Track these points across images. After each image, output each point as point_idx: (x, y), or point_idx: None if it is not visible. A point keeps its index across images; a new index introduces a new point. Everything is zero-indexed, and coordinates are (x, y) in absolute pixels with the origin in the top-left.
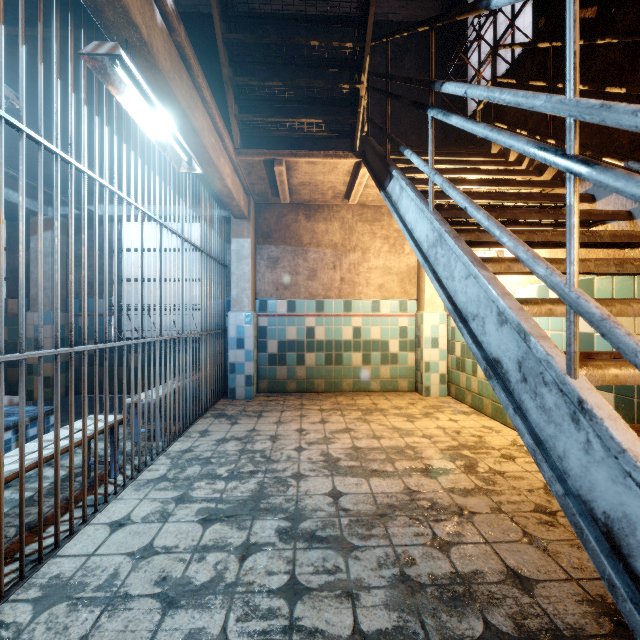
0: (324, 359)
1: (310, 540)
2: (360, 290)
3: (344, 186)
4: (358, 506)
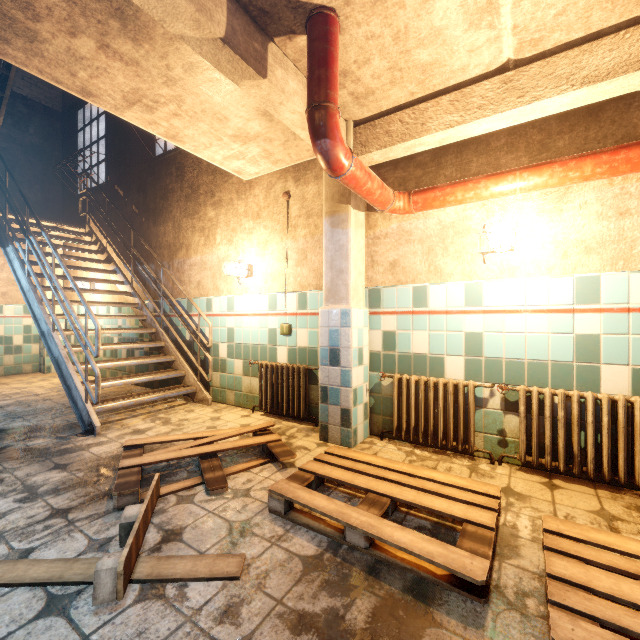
0: None
1: None
2: None
3: None
4: None
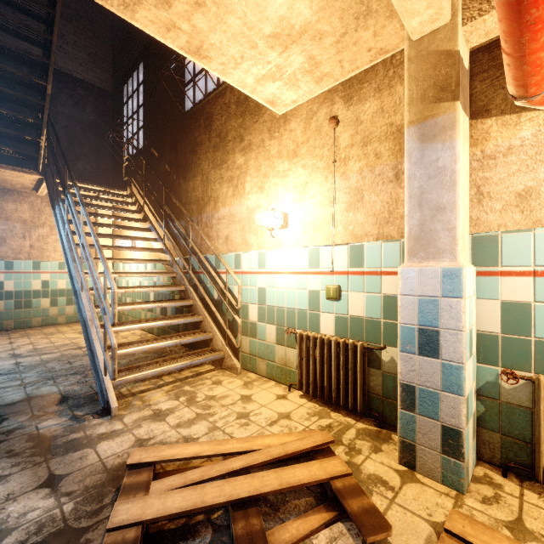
0: (14, 305)
1: (0, 375)
2: (48, 254)
3: (32, 185)
4: (31, 363)
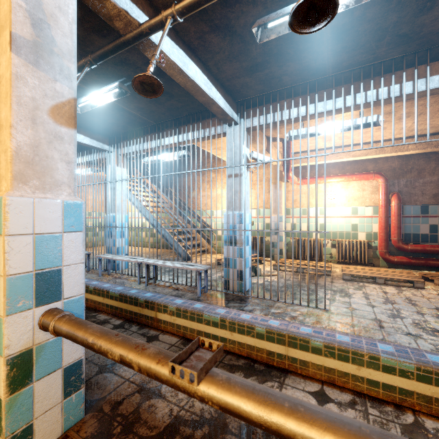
0: None
1: None
2: None
3: None
4: None
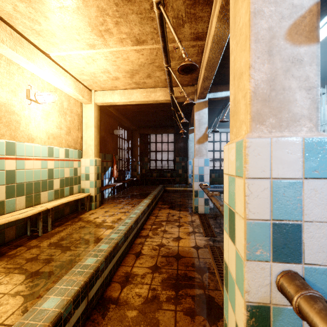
0: None
1: None
2: None
3: None
4: None
